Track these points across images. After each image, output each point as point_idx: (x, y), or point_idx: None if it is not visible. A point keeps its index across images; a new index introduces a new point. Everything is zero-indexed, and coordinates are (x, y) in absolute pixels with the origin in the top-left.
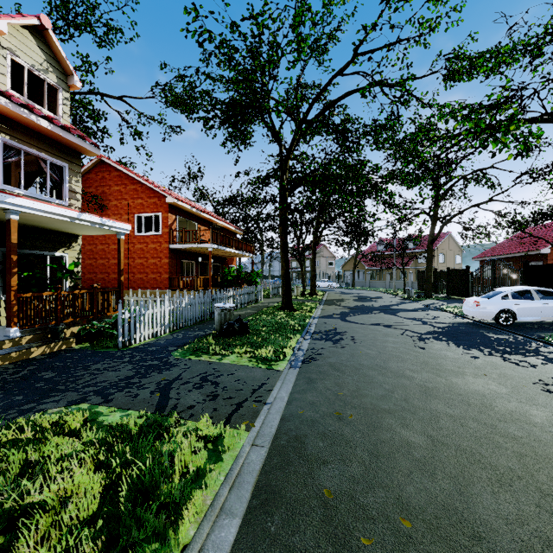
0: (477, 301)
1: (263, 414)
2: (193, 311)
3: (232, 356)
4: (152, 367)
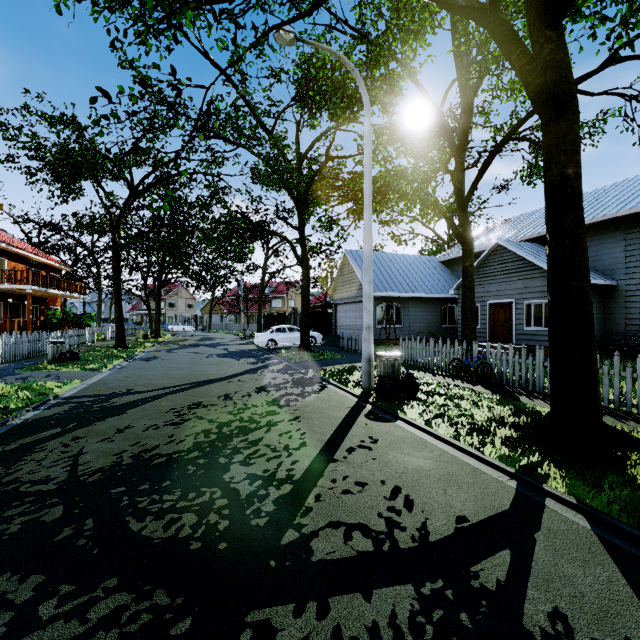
0: (258, 334)
1: (88, 380)
2: (20, 348)
3: (66, 369)
4: (5, 375)
